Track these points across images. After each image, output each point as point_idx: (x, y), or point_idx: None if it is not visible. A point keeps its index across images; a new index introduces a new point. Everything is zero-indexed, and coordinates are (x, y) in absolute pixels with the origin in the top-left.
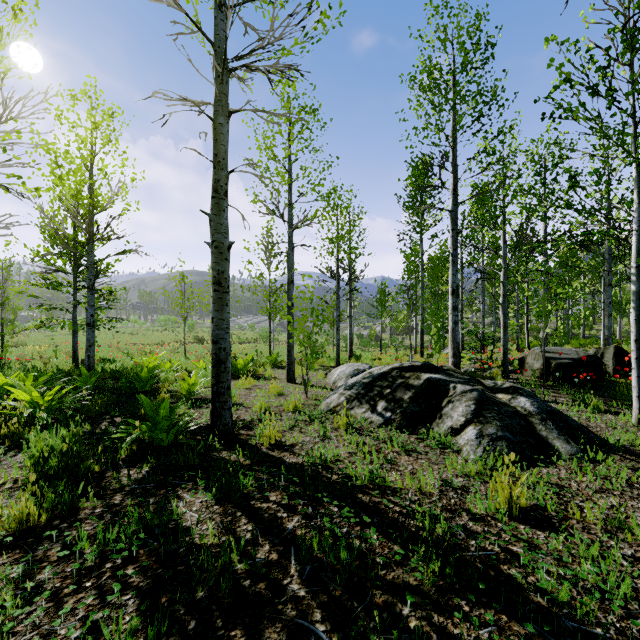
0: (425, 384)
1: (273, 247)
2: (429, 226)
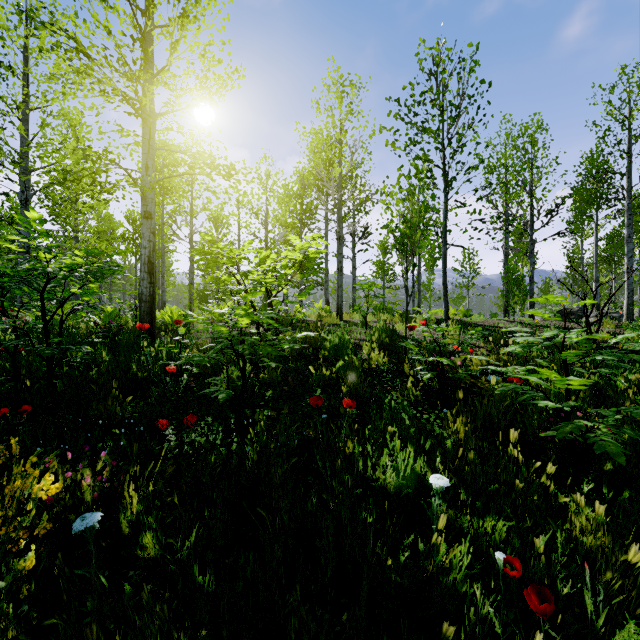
0: (577, 311)
1: (470, 259)
2: (588, 236)
